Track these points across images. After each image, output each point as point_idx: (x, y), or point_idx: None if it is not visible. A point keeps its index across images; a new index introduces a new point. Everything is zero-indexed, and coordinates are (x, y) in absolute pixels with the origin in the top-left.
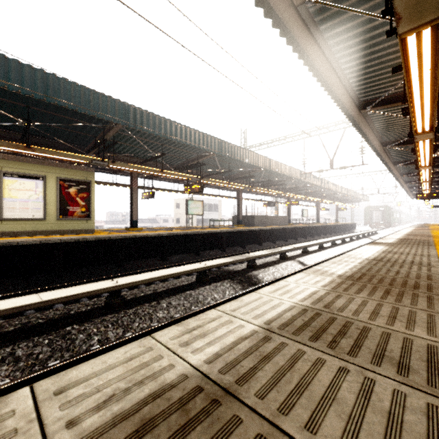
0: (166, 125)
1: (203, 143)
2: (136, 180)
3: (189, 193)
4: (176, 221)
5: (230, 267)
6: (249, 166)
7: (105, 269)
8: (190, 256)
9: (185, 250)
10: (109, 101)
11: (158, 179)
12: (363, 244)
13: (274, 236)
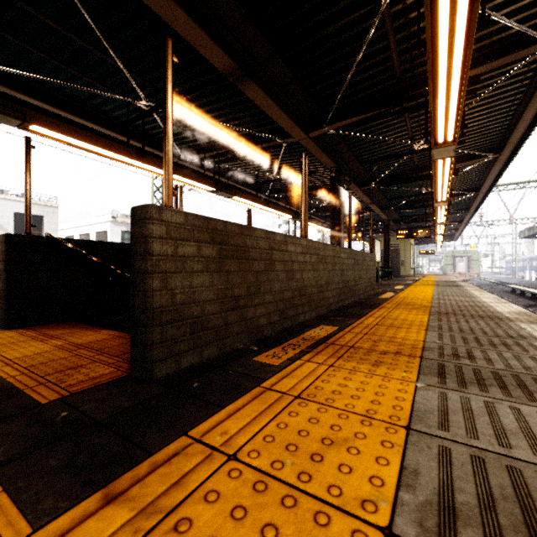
0: None
1: None
2: None
3: None
4: None
5: None
6: None
7: None
8: None
9: None
10: None
11: None
12: None
13: None
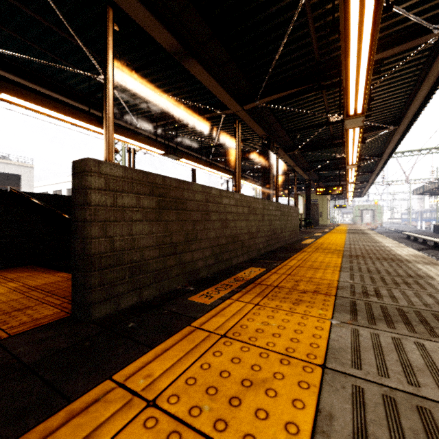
0: None
1: None
2: None
3: None
4: None
5: None
6: None
7: None
8: None
9: None
10: None
11: None
12: None
13: None
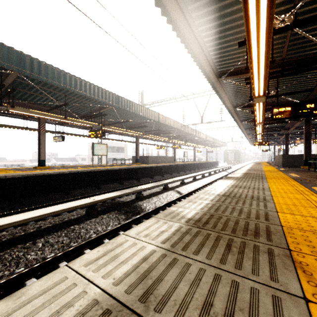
0: (65, 78)
1: (102, 97)
2: (44, 125)
3: (93, 138)
4: (91, 160)
5: (121, 199)
6: (143, 118)
7: (1, 206)
8: (92, 189)
9: (88, 184)
10: (1, 47)
11: (69, 125)
12: (222, 176)
13: (162, 171)
